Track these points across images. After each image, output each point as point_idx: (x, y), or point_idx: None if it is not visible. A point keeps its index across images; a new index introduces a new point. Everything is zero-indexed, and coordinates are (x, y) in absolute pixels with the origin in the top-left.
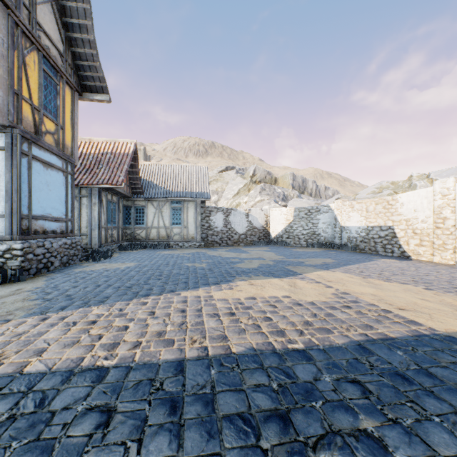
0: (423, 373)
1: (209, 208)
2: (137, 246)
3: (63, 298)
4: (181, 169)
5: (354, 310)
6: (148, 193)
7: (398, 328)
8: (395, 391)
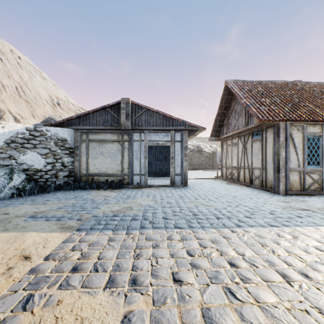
0: (135, 219)
1: None
2: None
3: None
4: None
5: (85, 258)
6: None
7: (95, 236)
8: (155, 216)
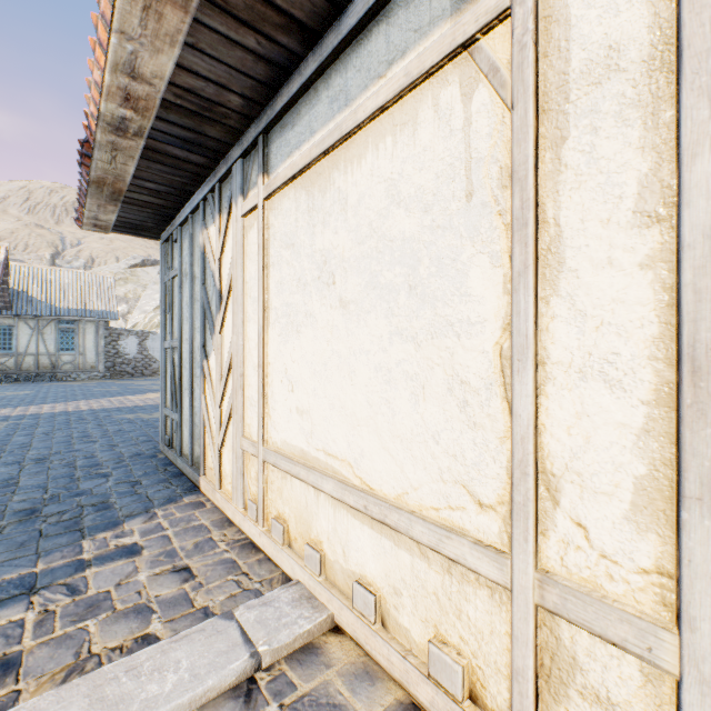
0: None
1: (118, 330)
2: (8, 379)
3: (5, 405)
4: (73, 277)
5: None
6: (20, 308)
7: None
8: None
